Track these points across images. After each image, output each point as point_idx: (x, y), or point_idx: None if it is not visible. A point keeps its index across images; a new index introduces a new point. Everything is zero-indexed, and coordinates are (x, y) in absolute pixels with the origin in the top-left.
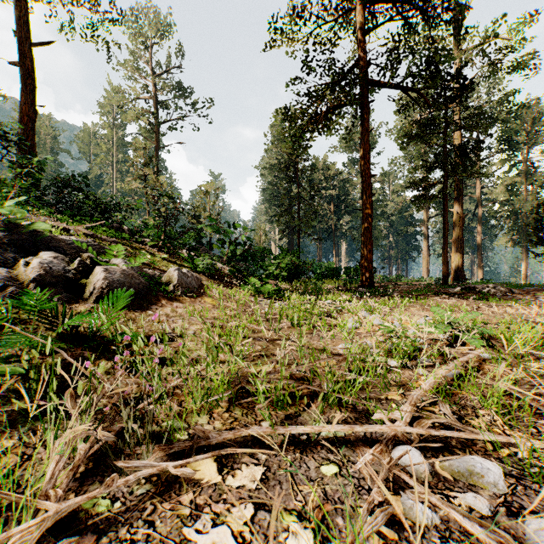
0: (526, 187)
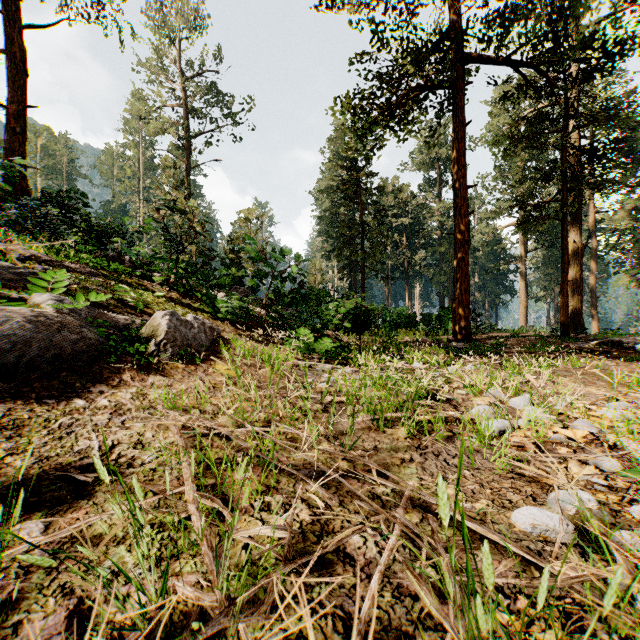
0: None
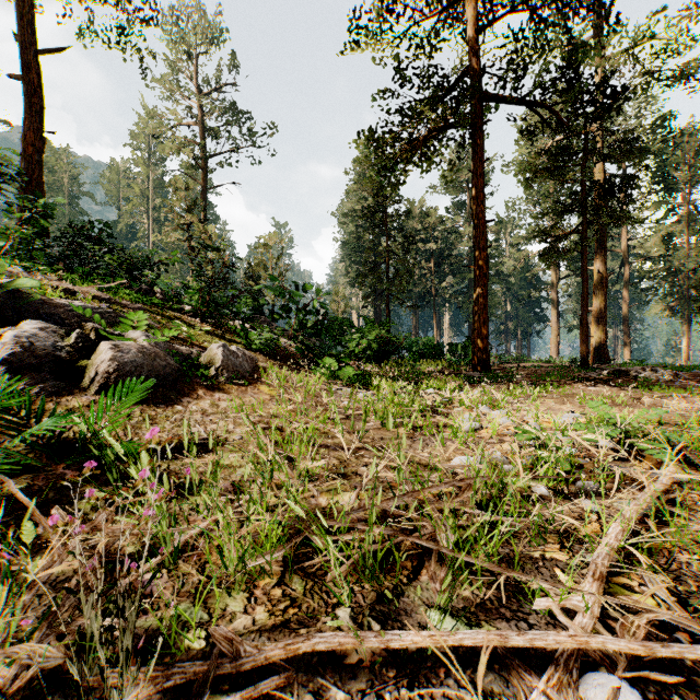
0: (688, 238)
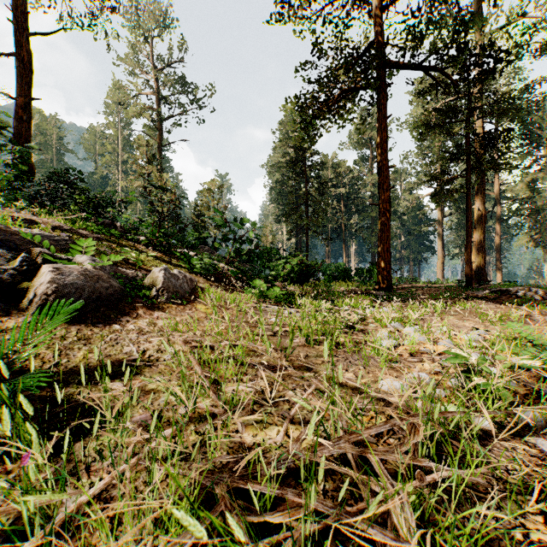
0: None
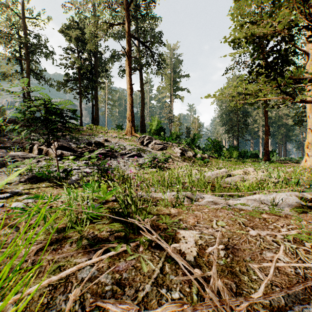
0: None
